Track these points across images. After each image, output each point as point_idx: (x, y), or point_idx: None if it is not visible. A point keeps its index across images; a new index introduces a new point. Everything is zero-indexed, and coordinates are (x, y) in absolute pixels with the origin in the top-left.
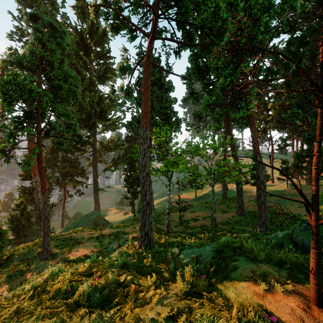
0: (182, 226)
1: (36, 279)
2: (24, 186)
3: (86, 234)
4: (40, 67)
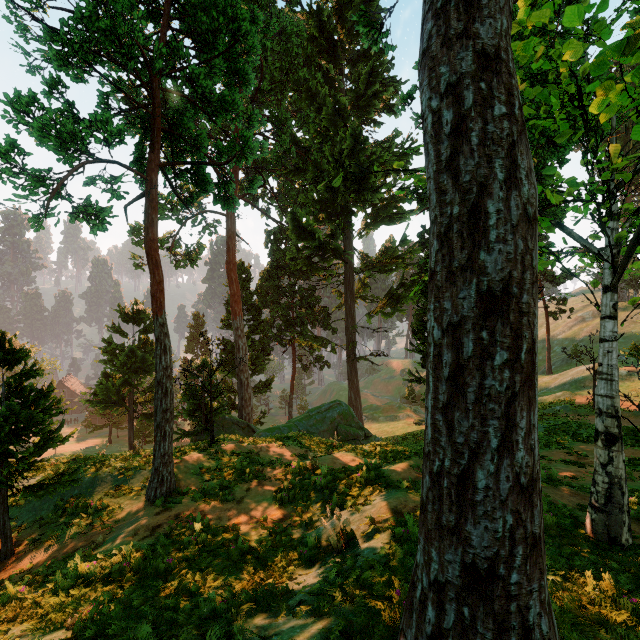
0: None
1: (52, 577)
2: (227, 340)
3: (288, 453)
4: None
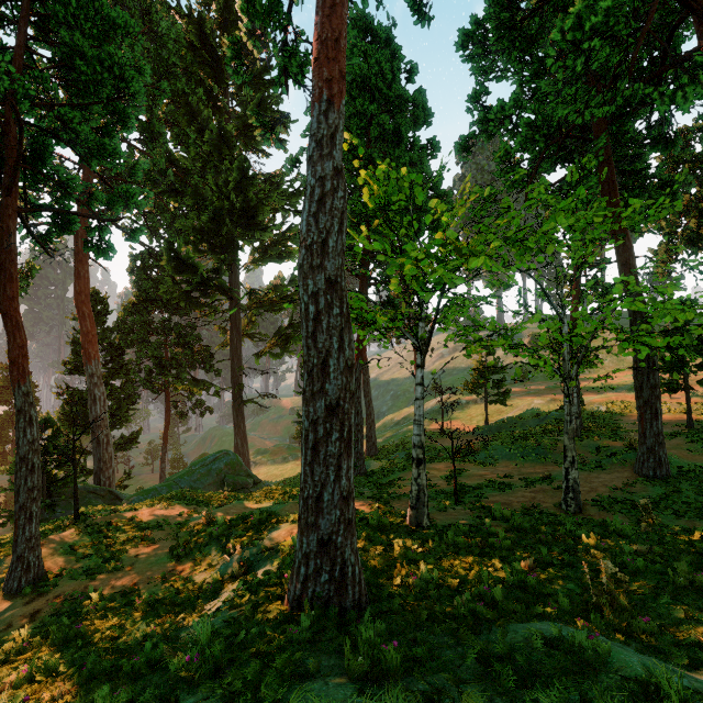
0: (465, 507)
1: None
2: (73, 388)
3: (175, 513)
4: (23, 2)
